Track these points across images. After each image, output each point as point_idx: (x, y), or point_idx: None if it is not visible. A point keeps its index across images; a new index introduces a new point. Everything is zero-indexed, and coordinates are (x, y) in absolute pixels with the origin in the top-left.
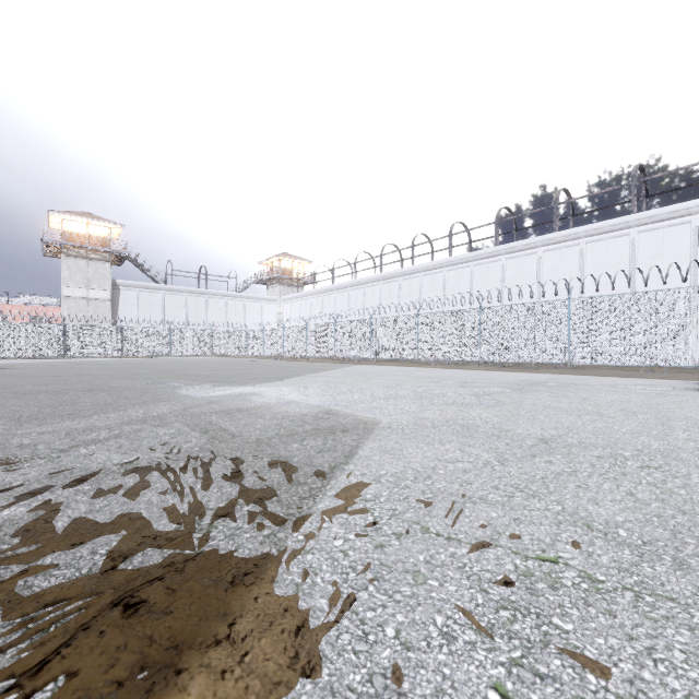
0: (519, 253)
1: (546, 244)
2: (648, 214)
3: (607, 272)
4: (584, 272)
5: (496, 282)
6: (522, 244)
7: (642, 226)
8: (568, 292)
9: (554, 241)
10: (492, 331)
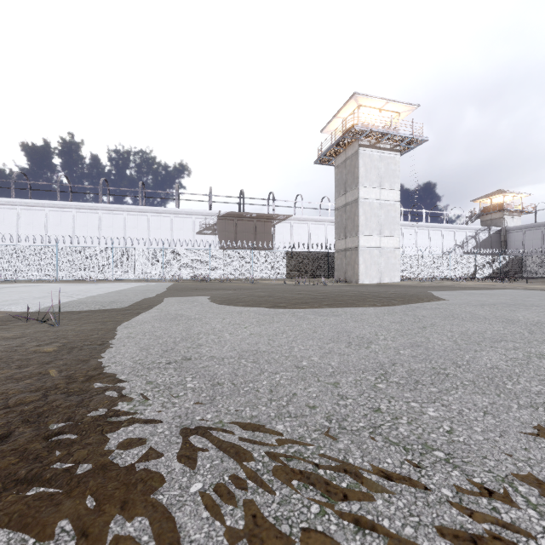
0: (32, 208)
1: (52, 206)
2: (107, 206)
3: (88, 231)
4: (76, 228)
5: (12, 224)
6: (34, 202)
7: (104, 211)
8: (56, 242)
9: (57, 206)
10: (6, 260)
